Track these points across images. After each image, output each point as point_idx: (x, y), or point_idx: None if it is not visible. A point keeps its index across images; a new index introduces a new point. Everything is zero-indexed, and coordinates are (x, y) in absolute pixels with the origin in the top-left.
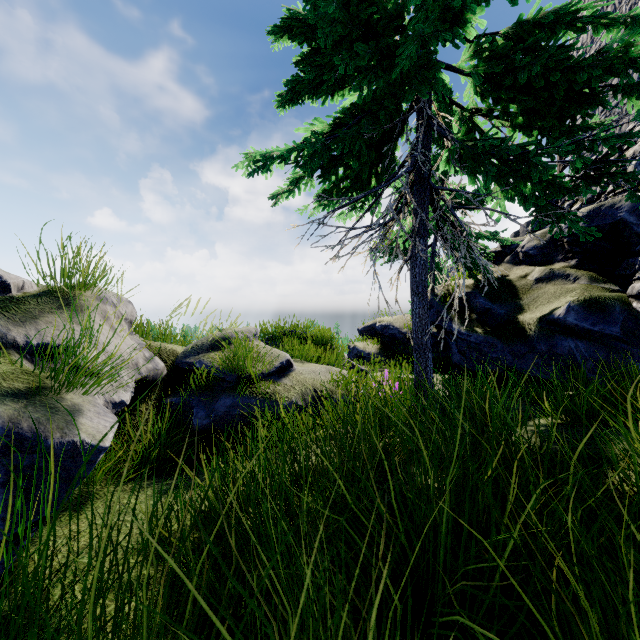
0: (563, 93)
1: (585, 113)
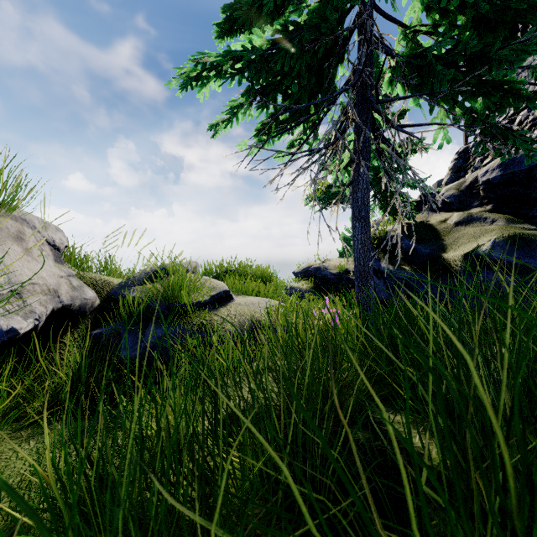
0: None
1: None
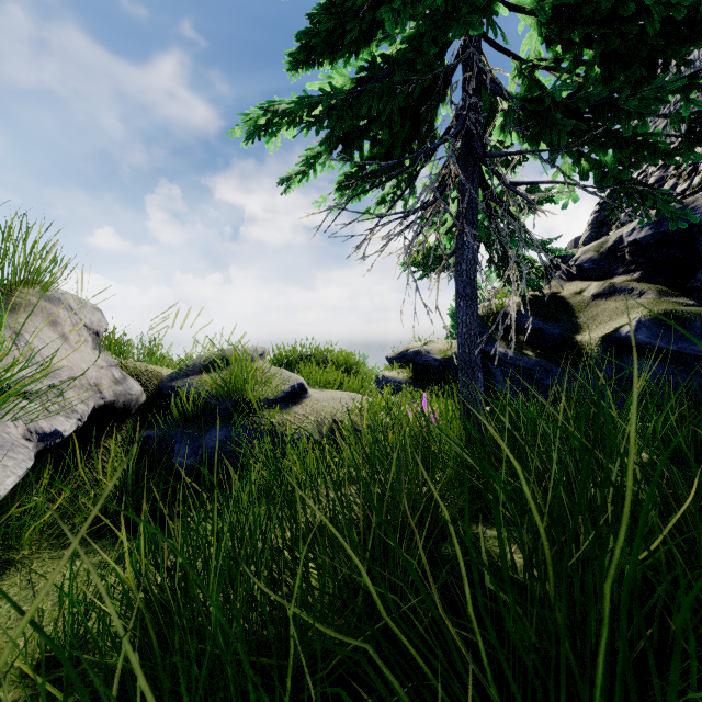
0: (659, 26)
1: (681, 60)
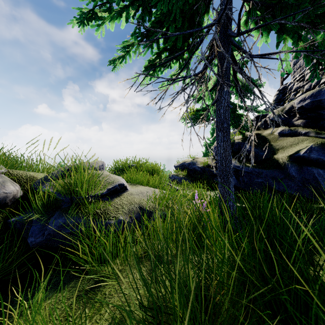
0: None
1: None
